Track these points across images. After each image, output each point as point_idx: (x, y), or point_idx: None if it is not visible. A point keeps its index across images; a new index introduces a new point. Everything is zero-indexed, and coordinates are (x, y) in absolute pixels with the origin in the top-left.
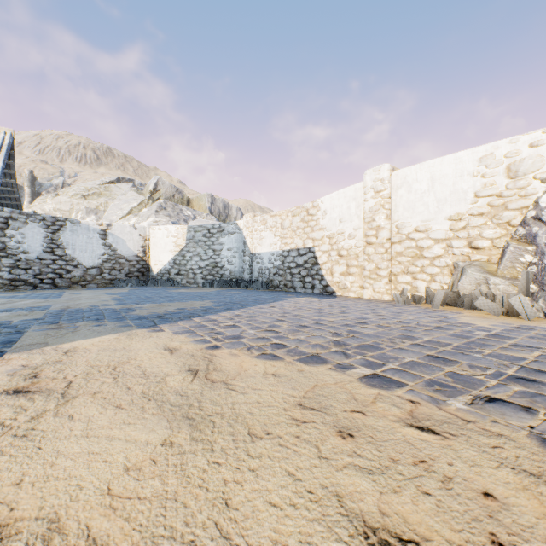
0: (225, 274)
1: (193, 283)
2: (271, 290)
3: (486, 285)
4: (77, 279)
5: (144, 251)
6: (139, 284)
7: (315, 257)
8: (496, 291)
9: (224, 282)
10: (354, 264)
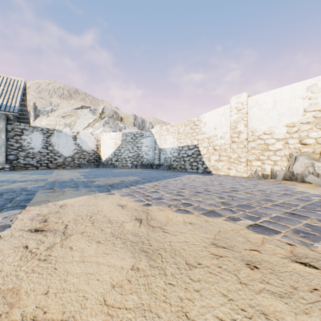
0: (144, 161)
1: (125, 166)
2: (172, 170)
3: (312, 167)
4: (60, 163)
5: (97, 147)
6: (94, 166)
7: (199, 150)
8: (319, 171)
9: (143, 166)
10: (223, 154)
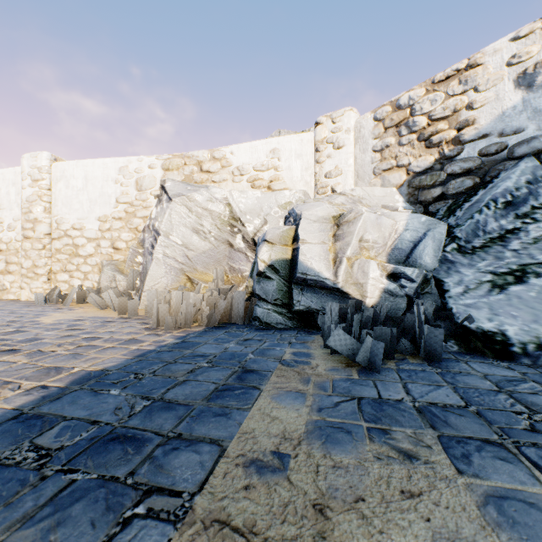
0: None
1: None
2: None
3: (116, 282)
4: None
5: None
6: None
7: None
8: (121, 287)
9: None
10: (15, 260)
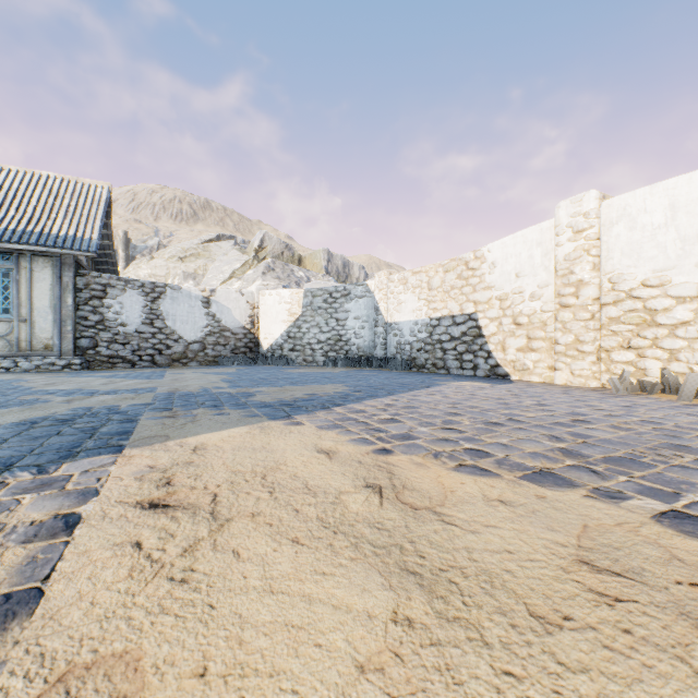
0: (351, 350)
1: (311, 362)
2: (415, 371)
3: None
4: (177, 356)
5: (252, 321)
6: (246, 362)
7: (478, 326)
8: None
9: (351, 361)
10: (539, 335)
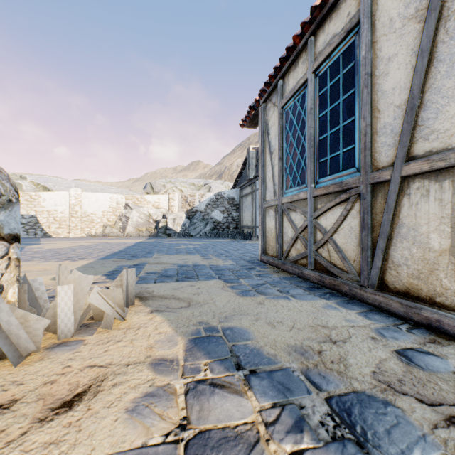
0: None
1: None
2: None
3: (112, 230)
4: None
5: None
6: None
7: (37, 220)
8: (114, 232)
9: None
10: (64, 224)
